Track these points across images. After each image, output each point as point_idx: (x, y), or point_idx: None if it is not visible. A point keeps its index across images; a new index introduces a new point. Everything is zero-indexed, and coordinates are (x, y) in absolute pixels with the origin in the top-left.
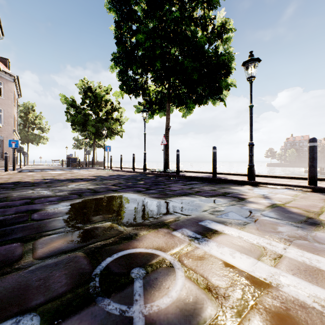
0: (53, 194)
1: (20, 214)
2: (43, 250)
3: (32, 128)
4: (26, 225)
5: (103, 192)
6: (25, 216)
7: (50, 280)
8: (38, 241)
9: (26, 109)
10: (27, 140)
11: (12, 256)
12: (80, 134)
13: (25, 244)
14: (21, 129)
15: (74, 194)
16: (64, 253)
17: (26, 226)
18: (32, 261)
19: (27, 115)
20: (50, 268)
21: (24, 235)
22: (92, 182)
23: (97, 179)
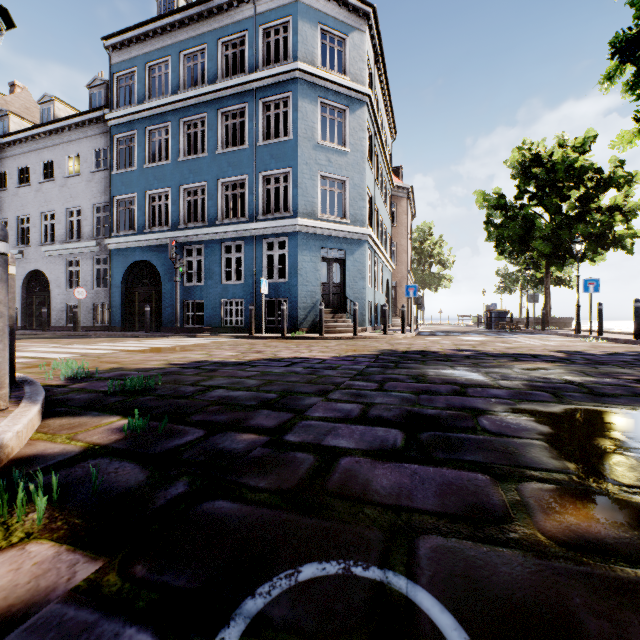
0: (492, 381)
1: (455, 411)
2: (552, 520)
3: (429, 264)
4: (478, 439)
5: (621, 397)
6: (467, 418)
7: (633, 638)
8: (525, 488)
9: (420, 236)
10: (421, 284)
11: (489, 503)
12: (510, 263)
13: (500, 484)
14: (414, 268)
15: (538, 389)
16: (622, 559)
17: (480, 441)
18: (540, 539)
19: (422, 244)
20: (605, 590)
21: (486, 460)
22: (566, 366)
23: (574, 360)
